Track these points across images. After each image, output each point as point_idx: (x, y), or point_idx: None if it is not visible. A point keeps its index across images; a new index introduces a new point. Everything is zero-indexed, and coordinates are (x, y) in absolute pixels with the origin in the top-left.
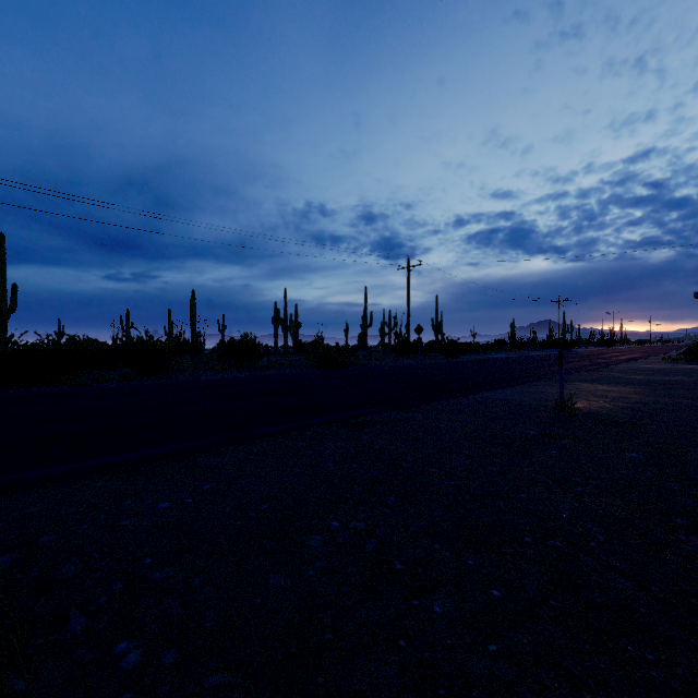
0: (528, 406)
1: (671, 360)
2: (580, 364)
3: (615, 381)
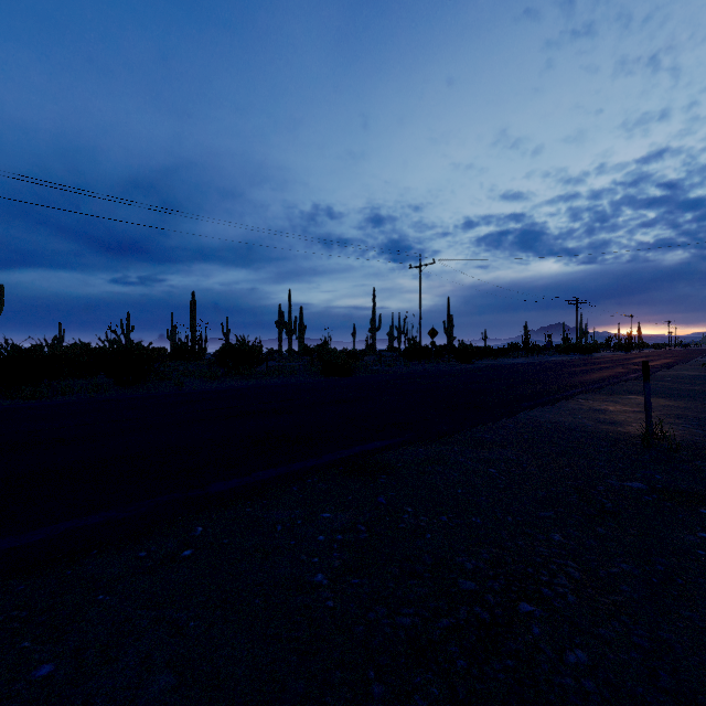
0: (596, 433)
1: None
2: (616, 371)
3: (675, 393)
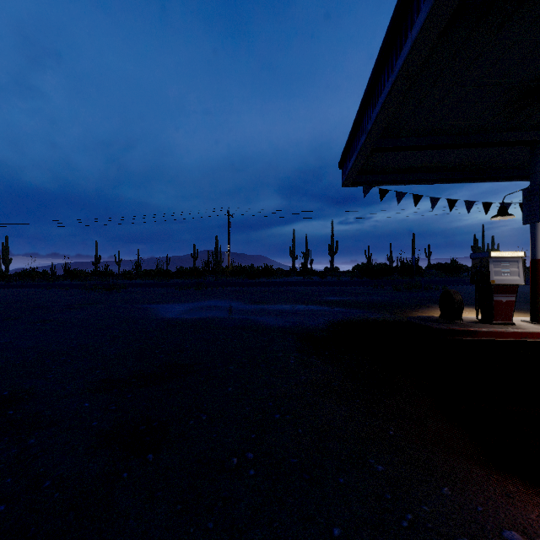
0: None
1: None
2: None
3: None
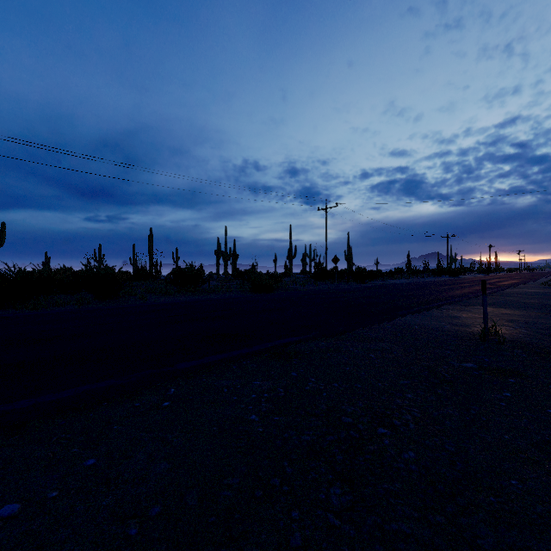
0: (449, 332)
1: (548, 285)
2: (474, 289)
3: (514, 305)
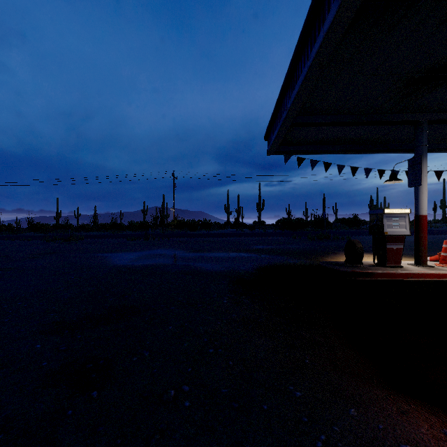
0: None
1: None
2: None
3: None
